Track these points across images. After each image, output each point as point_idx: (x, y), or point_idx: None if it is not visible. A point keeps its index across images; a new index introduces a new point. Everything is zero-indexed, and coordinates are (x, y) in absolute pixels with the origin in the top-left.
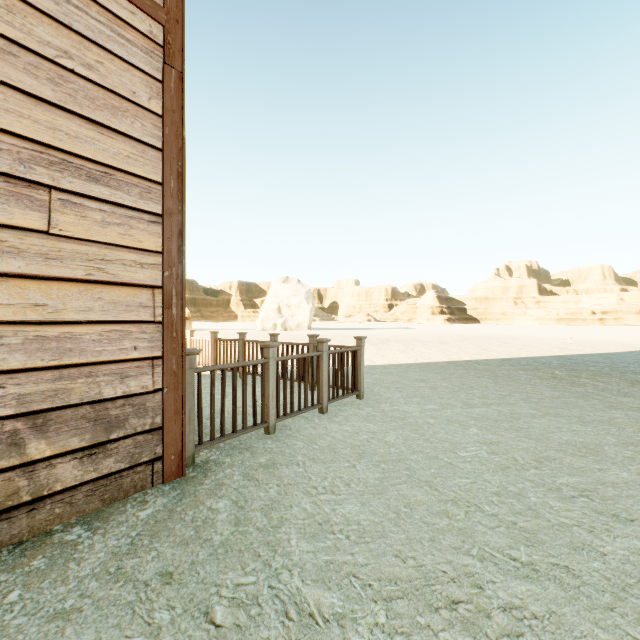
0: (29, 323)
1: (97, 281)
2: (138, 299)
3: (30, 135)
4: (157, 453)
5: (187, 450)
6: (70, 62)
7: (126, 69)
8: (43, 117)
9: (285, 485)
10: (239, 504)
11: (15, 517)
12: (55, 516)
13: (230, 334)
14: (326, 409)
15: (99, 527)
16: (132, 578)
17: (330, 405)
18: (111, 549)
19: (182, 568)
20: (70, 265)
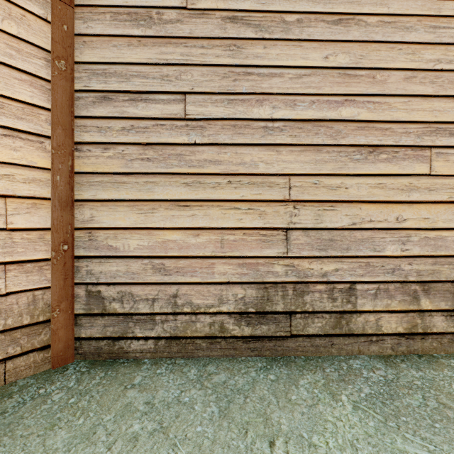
0: (420, 229)
1: (453, 201)
2: None
3: (421, 119)
4: None
5: None
6: (439, 65)
7: None
8: (427, 106)
9: None
10: None
11: (415, 339)
12: (432, 347)
13: None
14: None
15: None
16: None
17: None
18: None
19: None
20: (439, 193)
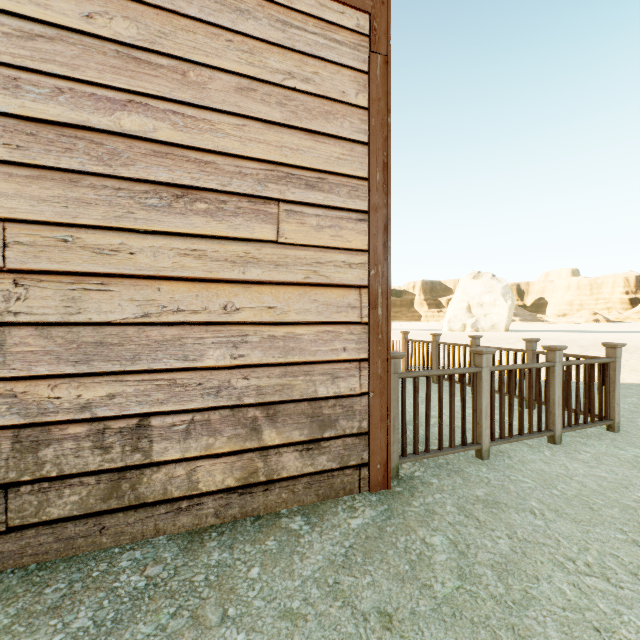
0: (264, 324)
1: (313, 284)
2: (346, 300)
3: (265, 157)
4: (363, 459)
5: (391, 460)
6: (292, 81)
7: (336, 71)
8: (273, 138)
9: (519, 540)
10: (459, 547)
11: (255, 493)
12: (282, 500)
13: (415, 334)
14: (559, 439)
15: (316, 523)
16: (349, 601)
17: (563, 433)
18: (327, 554)
19: (401, 614)
20: (292, 270)
